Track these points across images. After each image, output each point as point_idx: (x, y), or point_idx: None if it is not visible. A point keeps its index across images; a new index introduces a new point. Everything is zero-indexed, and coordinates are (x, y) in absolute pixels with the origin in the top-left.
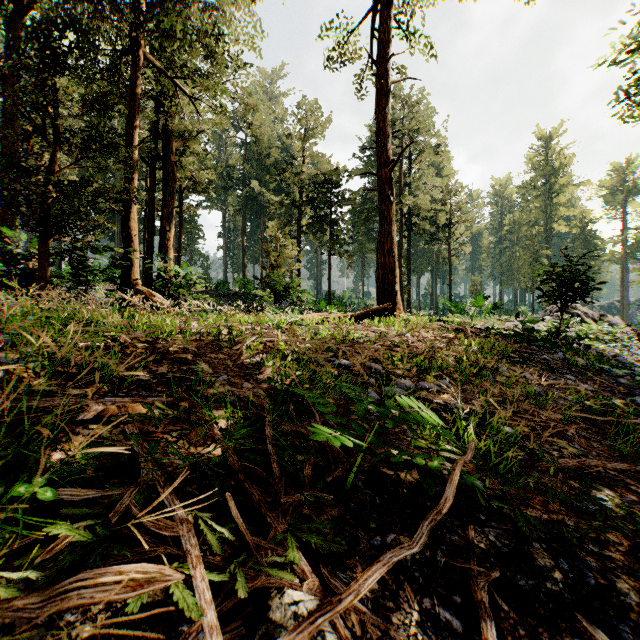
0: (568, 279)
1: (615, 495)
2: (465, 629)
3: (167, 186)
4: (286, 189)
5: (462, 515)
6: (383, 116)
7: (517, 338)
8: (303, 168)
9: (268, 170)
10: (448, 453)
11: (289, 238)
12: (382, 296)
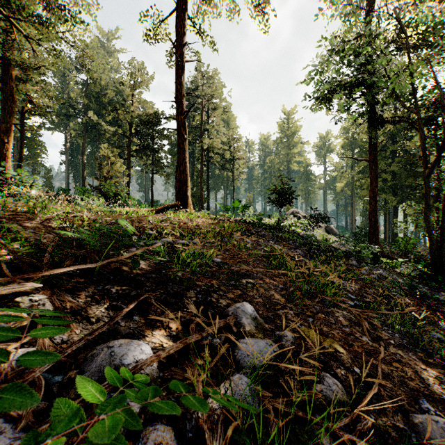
0: (282, 192)
1: (253, 281)
2: (129, 309)
3: (6, 105)
4: (120, 123)
5: (159, 283)
6: (180, 82)
7: (252, 224)
8: (131, 108)
9: (105, 106)
10: (160, 258)
11: (118, 158)
12: (179, 199)
